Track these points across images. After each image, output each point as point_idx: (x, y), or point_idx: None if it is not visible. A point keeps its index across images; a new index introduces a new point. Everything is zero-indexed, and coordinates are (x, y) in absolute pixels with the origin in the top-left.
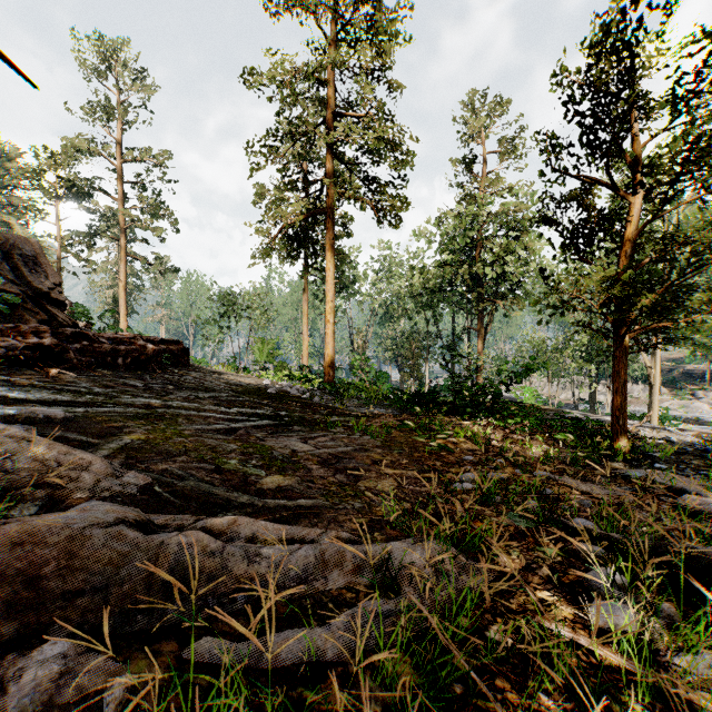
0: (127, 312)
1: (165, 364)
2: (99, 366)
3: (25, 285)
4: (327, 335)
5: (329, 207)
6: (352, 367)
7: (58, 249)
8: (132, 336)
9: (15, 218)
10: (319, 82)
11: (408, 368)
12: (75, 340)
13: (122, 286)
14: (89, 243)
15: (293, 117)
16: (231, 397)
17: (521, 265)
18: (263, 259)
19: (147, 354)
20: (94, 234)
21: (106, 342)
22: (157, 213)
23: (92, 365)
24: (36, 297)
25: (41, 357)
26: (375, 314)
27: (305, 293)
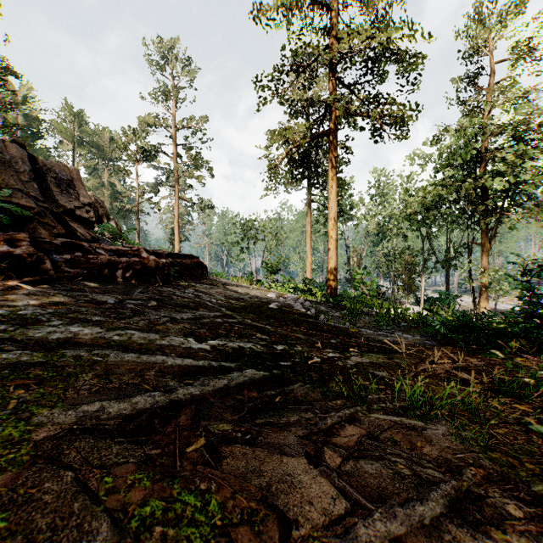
0: (179, 239)
1: (172, 276)
2: (93, 278)
3: (53, 203)
4: (330, 250)
5: (332, 128)
6: (348, 280)
7: (137, 197)
8: (136, 248)
9: (116, 180)
10: (322, 9)
11: (402, 282)
12: (66, 251)
13: (176, 220)
14: (155, 191)
15: (297, 49)
16: (220, 318)
17: (536, 174)
18: (273, 191)
19: (149, 266)
20: (158, 184)
21: (104, 253)
22: (199, 165)
23: (84, 277)
24: (60, 214)
25: (12, 268)
26: (369, 234)
27: (308, 217)
